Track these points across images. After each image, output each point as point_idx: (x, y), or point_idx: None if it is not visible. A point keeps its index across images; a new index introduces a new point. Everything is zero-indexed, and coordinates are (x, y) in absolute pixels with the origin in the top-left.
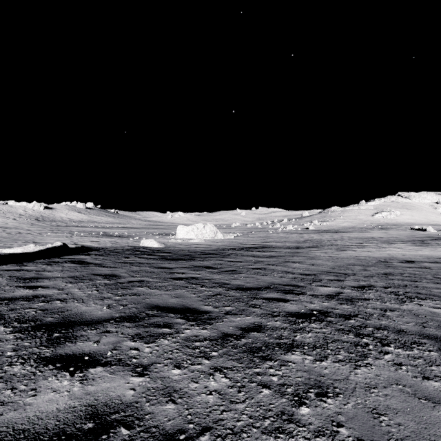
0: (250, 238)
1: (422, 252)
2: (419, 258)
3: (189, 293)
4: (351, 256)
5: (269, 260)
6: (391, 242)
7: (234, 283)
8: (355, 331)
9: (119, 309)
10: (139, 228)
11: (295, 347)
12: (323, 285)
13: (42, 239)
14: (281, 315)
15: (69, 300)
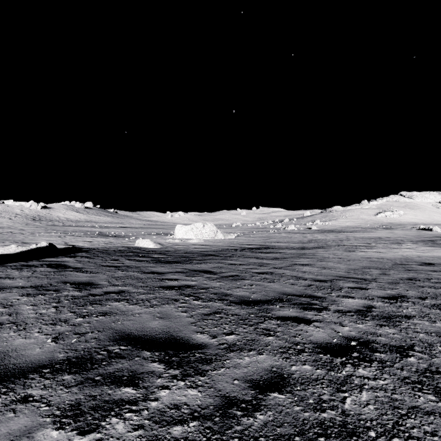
0: (251, 238)
1: (437, 253)
2: (438, 259)
3: (178, 311)
4: (363, 258)
5: (275, 262)
6: (401, 242)
7: (237, 294)
8: (430, 384)
9: (71, 342)
10: (137, 228)
11: (354, 434)
12: (346, 296)
13: (32, 239)
14: (308, 351)
15: (5, 326)
